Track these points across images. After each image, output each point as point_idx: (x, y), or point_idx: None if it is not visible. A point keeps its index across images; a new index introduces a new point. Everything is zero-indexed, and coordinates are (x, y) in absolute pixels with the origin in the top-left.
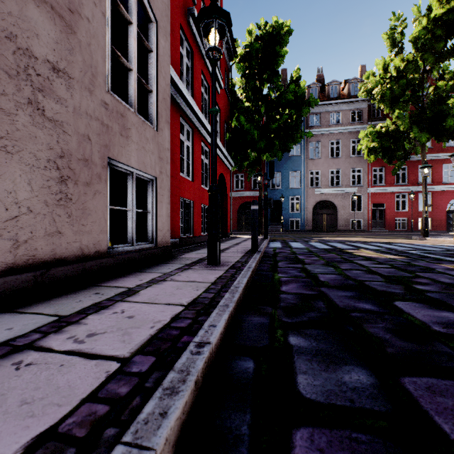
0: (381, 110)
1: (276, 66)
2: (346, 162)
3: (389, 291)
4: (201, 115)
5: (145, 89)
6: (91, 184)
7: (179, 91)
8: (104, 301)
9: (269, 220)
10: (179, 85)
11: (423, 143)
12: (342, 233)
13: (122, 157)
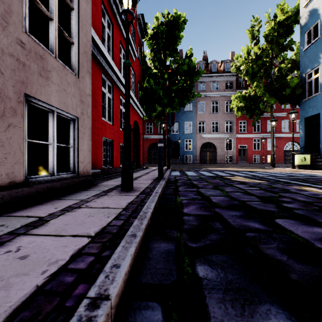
0: (246, 81)
1: (175, 45)
2: (222, 116)
3: (267, 210)
4: (120, 75)
5: (67, 40)
6: (3, 116)
7: (101, 52)
8: (3, 236)
9: (171, 156)
10: (101, 47)
11: (272, 105)
12: (219, 165)
13: (41, 95)
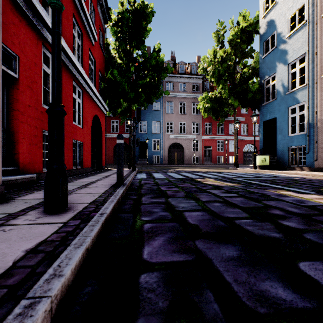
0: (212, 83)
1: (143, 38)
2: (189, 117)
3: (270, 237)
4: (71, 54)
5: None
6: None
7: (39, 15)
8: None
9: (138, 156)
10: (37, 7)
11: (236, 107)
12: (187, 165)
13: None
